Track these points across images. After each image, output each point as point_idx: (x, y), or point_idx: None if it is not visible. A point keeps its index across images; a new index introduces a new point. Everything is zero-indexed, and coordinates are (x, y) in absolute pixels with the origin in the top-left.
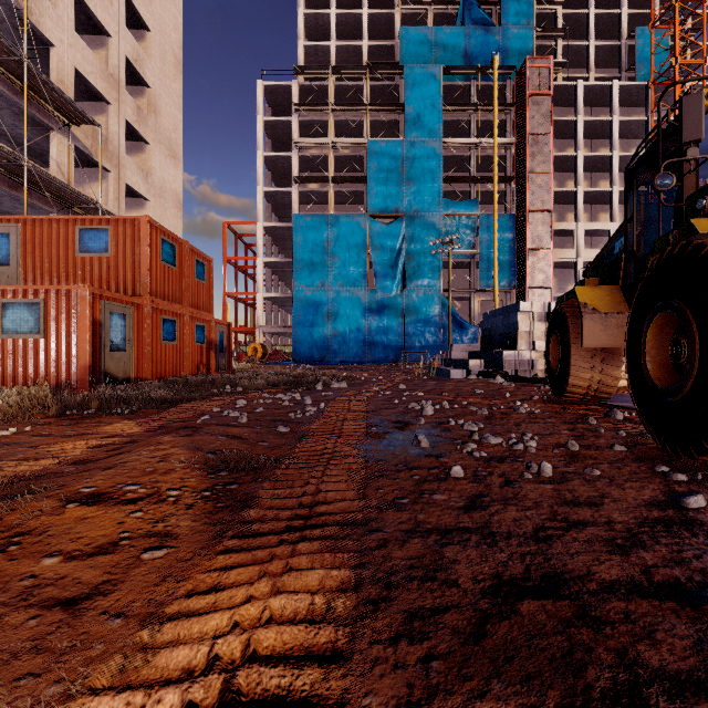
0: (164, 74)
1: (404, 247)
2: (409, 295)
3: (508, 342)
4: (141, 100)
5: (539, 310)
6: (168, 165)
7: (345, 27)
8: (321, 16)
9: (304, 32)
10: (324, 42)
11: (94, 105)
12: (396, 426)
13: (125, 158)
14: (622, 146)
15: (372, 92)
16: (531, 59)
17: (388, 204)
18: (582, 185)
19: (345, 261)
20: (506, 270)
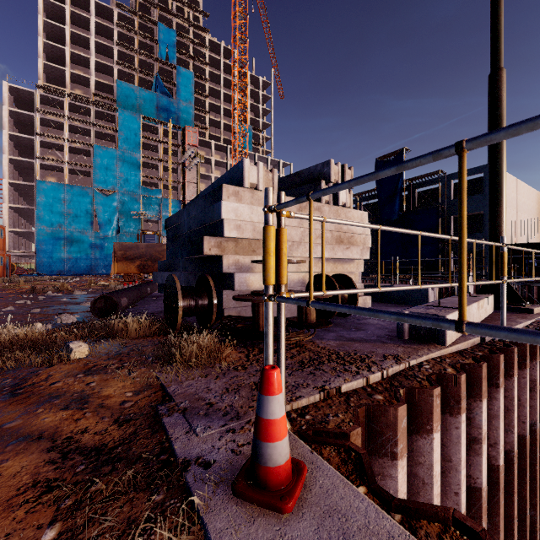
0: None
1: (118, 210)
2: (121, 237)
3: None
4: None
5: None
6: None
7: (77, 59)
8: (58, 47)
9: (43, 50)
10: (61, 66)
11: None
12: None
13: None
14: None
15: (97, 113)
16: (188, 127)
17: (108, 184)
18: None
19: (78, 214)
20: None
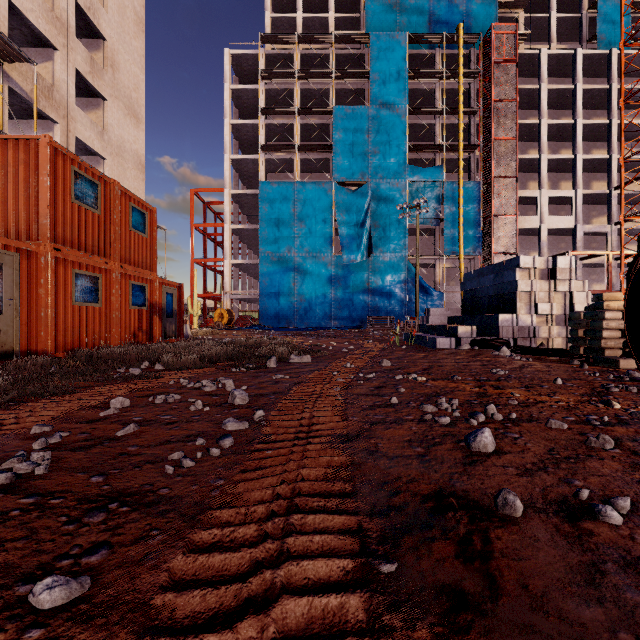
0: (123, 29)
1: (370, 213)
2: (375, 261)
3: (501, 305)
4: (97, 54)
5: (541, 266)
6: (128, 124)
7: (311, 0)
8: None
9: (271, 6)
10: (291, 14)
11: (40, 52)
12: (454, 539)
13: (75, 110)
14: (582, 116)
15: (337, 61)
16: (496, 25)
17: (354, 170)
18: (545, 152)
19: (311, 227)
20: (471, 236)
